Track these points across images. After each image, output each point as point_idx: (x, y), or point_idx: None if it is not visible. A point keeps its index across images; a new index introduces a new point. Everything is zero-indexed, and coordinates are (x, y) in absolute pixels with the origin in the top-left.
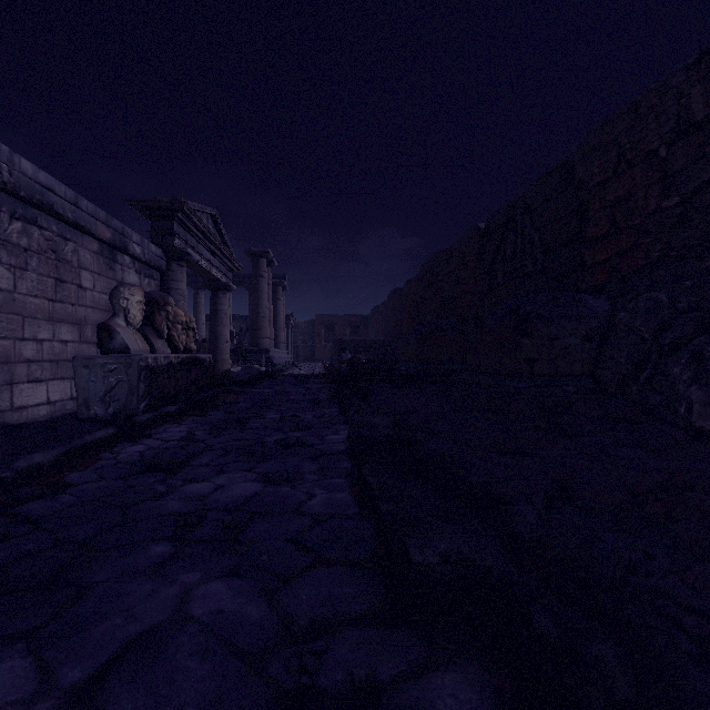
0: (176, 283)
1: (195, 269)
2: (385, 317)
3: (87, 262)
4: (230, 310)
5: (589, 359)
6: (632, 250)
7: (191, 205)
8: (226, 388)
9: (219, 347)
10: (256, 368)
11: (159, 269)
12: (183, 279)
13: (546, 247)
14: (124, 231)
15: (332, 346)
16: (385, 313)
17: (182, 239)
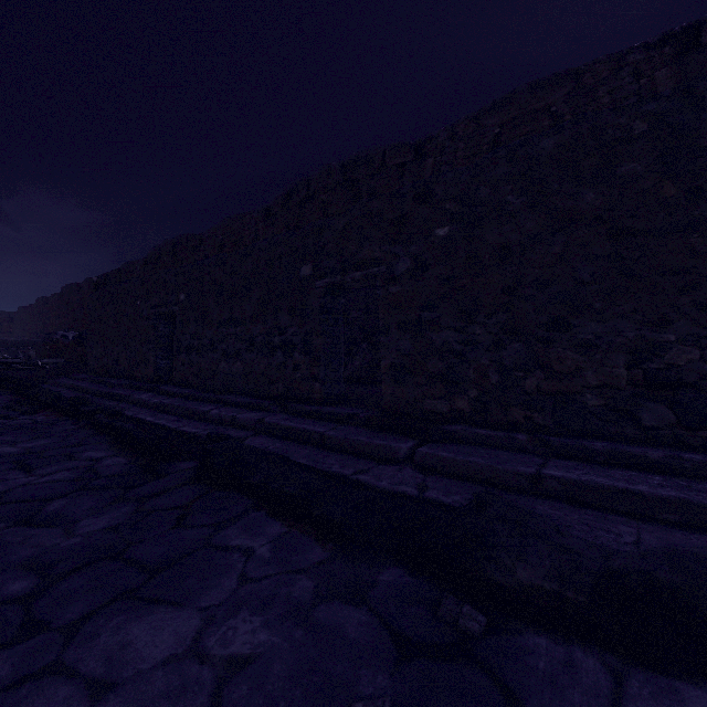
0: None
1: None
2: (33, 319)
3: None
4: None
5: None
6: None
7: None
8: None
9: None
10: None
11: None
12: None
13: None
14: None
15: None
16: (33, 315)
17: None
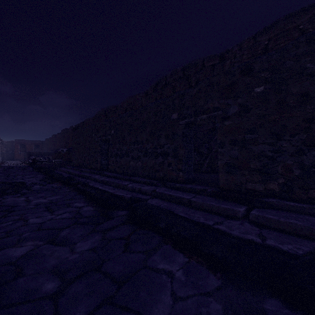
0: None
1: None
2: (51, 143)
3: None
4: None
5: None
6: None
7: None
8: None
9: None
10: None
11: None
12: None
13: None
14: None
15: (25, 153)
16: (51, 142)
17: None
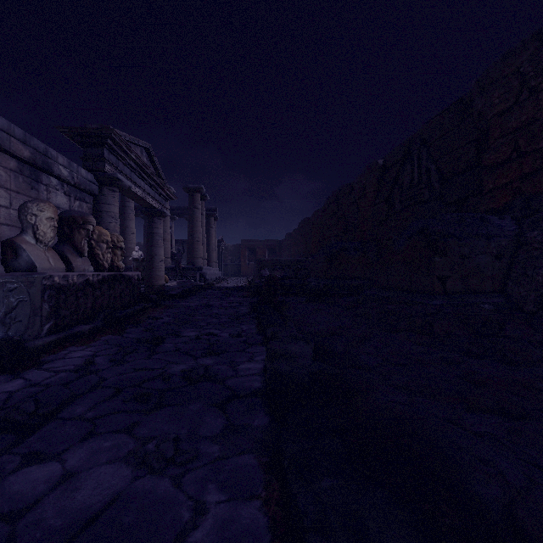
0: (108, 206)
1: (131, 195)
2: (296, 241)
3: (1, 179)
4: (172, 235)
5: (499, 277)
6: (538, 172)
7: (122, 135)
8: (155, 303)
9: (154, 265)
10: (190, 283)
11: (90, 192)
12: (115, 202)
13: (442, 176)
14: (48, 152)
15: (254, 265)
16: (296, 238)
17: (113, 165)
